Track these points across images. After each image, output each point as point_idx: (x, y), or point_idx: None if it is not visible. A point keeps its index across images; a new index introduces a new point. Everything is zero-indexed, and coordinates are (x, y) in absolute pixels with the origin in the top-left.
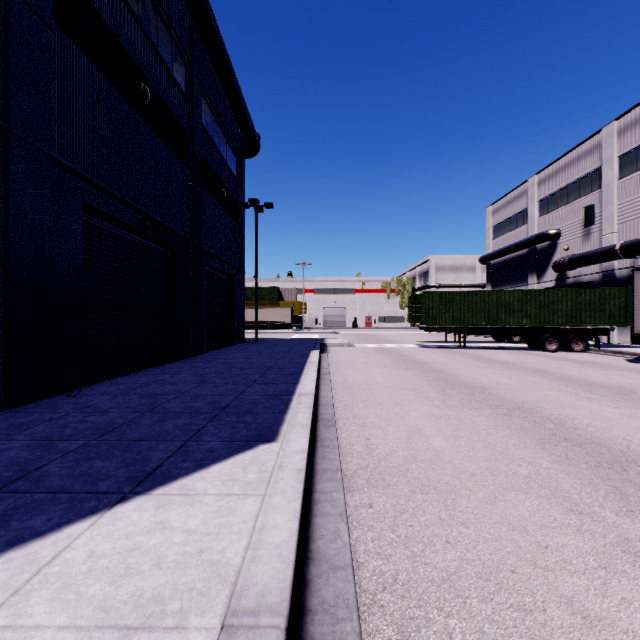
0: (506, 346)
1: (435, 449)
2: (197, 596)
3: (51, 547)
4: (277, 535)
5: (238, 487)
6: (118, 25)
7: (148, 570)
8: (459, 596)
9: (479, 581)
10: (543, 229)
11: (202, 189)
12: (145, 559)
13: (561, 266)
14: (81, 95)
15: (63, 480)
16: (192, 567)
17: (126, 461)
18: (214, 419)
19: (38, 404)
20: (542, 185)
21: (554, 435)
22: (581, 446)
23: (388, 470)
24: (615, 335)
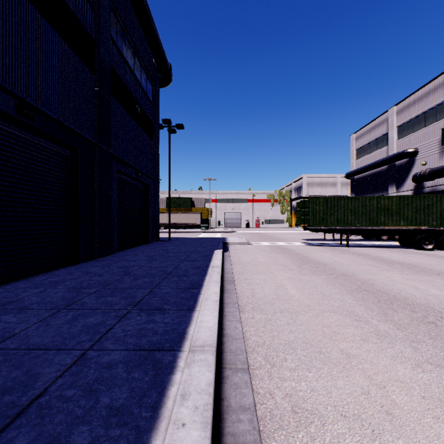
0: (379, 244)
1: None
2: None
3: None
4: None
5: None
6: None
7: None
8: None
9: None
10: (401, 149)
11: (112, 99)
12: None
13: (422, 177)
14: None
15: None
16: None
17: None
18: None
19: None
20: (401, 113)
21: None
22: None
23: None
24: None
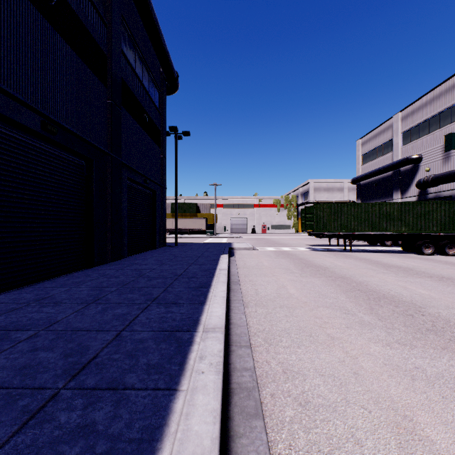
0: (382, 249)
1: None
2: None
3: None
4: None
5: None
6: None
7: None
8: None
9: None
10: (406, 155)
11: (123, 110)
12: None
13: (425, 183)
14: None
15: None
16: None
17: None
18: (36, 417)
19: None
20: (405, 120)
21: None
22: None
23: None
24: None
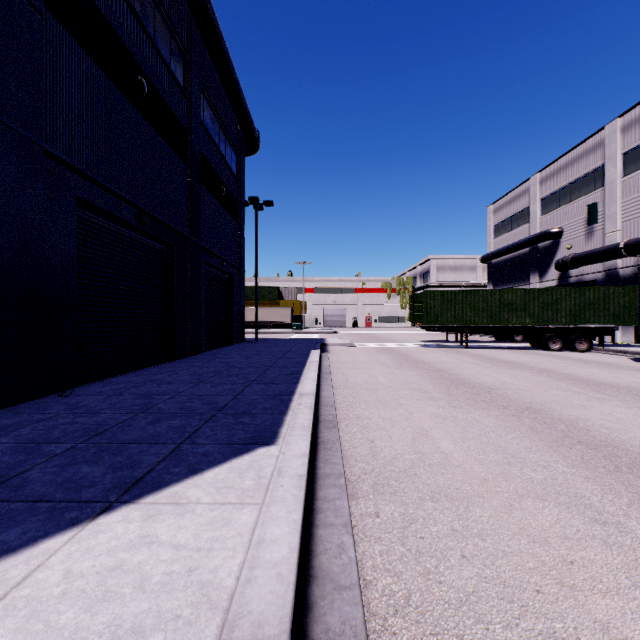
0: (508, 345)
1: (443, 452)
2: (183, 626)
3: (23, 565)
4: (276, 551)
5: (234, 495)
6: (113, 15)
7: (129, 593)
8: (480, 621)
9: (501, 603)
10: (545, 228)
11: (201, 186)
12: (127, 580)
13: (564, 265)
14: (74, 85)
15: (45, 487)
16: (179, 590)
17: (114, 466)
18: (210, 420)
19: (28, 404)
20: (544, 183)
21: (567, 437)
22: (597, 449)
23: (394, 475)
24: (619, 334)
